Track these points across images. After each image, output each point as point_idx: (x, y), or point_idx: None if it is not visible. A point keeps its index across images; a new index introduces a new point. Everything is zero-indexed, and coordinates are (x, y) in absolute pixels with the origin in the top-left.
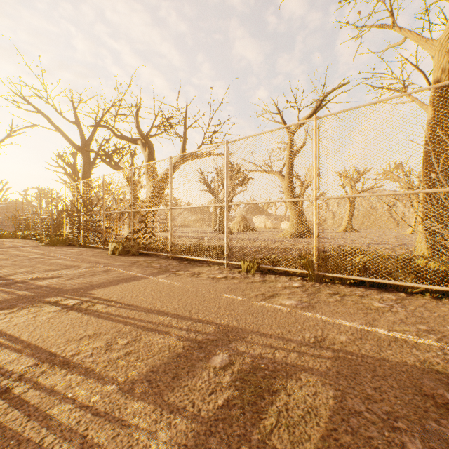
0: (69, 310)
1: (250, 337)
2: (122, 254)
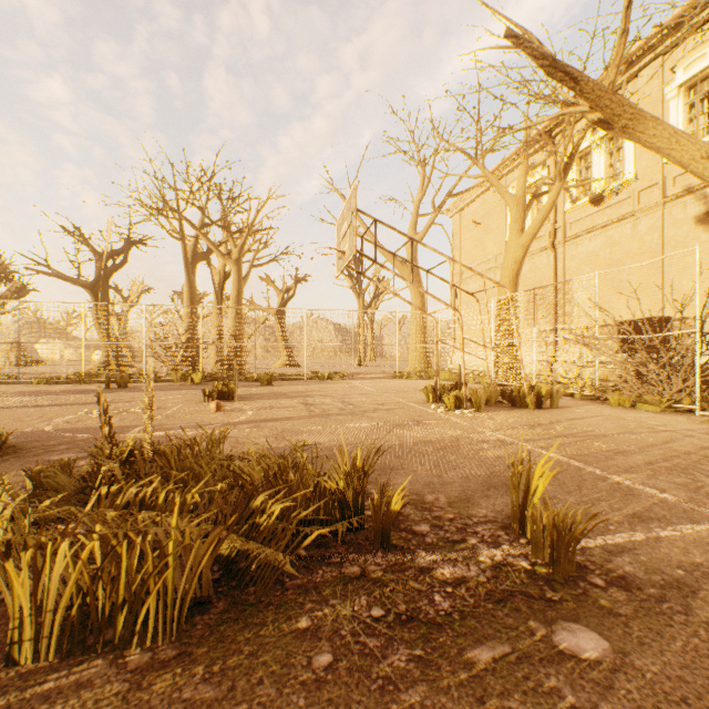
0: None
1: (44, 390)
2: None
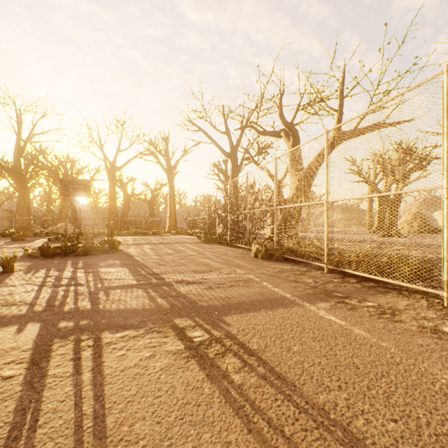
0: (191, 356)
1: None
2: (264, 257)
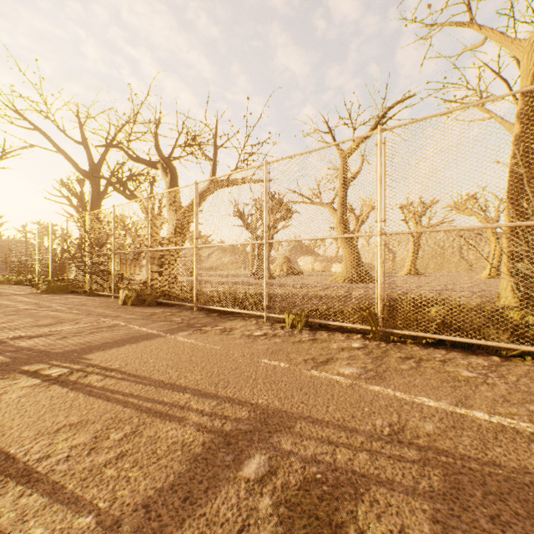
0: (52, 384)
1: (298, 425)
2: (136, 304)
